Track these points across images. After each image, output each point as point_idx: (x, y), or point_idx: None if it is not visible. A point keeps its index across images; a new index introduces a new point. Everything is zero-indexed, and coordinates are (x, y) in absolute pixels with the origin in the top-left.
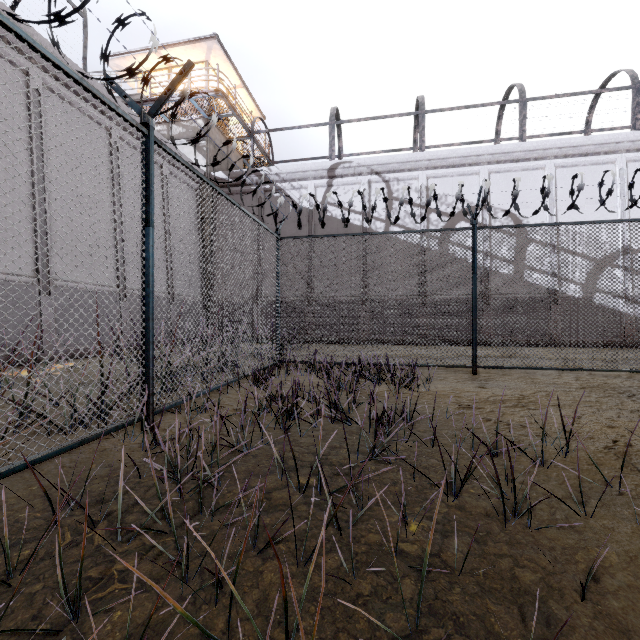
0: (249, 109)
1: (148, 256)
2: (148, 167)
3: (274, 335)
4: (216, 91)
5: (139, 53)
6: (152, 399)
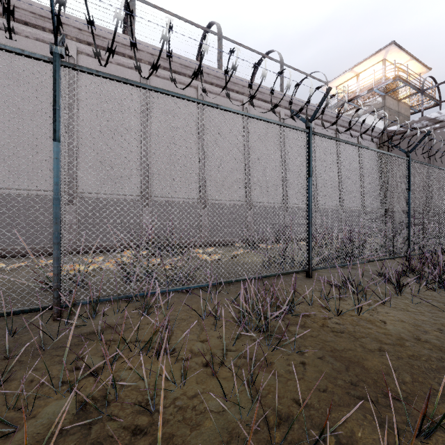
0: (415, 70)
1: (409, 201)
2: (409, 171)
3: (444, 234)
4: (393, 78)
5: (340, 76)
6: (410, 250)
